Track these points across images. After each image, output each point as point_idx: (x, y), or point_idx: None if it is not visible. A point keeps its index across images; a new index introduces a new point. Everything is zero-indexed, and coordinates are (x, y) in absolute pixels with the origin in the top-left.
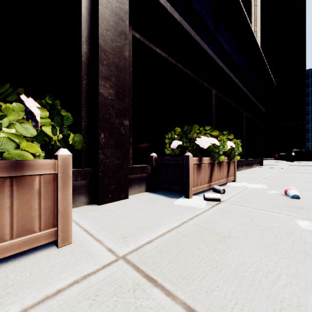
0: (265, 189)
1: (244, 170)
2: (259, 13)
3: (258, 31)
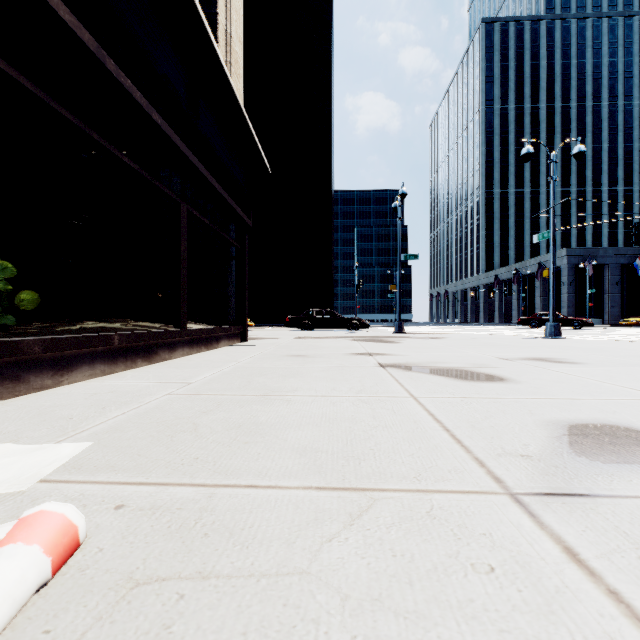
0: (2, 501)
1: (180, 359)
2: (238, 3)
3: (235, 39)
